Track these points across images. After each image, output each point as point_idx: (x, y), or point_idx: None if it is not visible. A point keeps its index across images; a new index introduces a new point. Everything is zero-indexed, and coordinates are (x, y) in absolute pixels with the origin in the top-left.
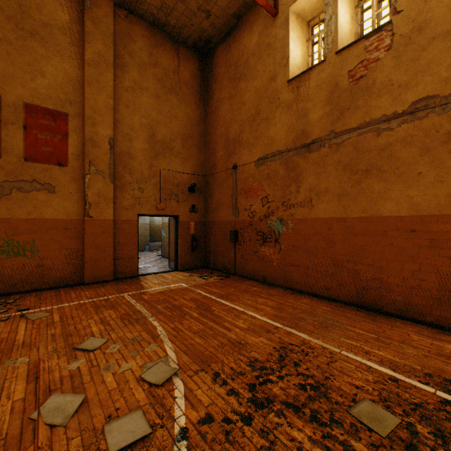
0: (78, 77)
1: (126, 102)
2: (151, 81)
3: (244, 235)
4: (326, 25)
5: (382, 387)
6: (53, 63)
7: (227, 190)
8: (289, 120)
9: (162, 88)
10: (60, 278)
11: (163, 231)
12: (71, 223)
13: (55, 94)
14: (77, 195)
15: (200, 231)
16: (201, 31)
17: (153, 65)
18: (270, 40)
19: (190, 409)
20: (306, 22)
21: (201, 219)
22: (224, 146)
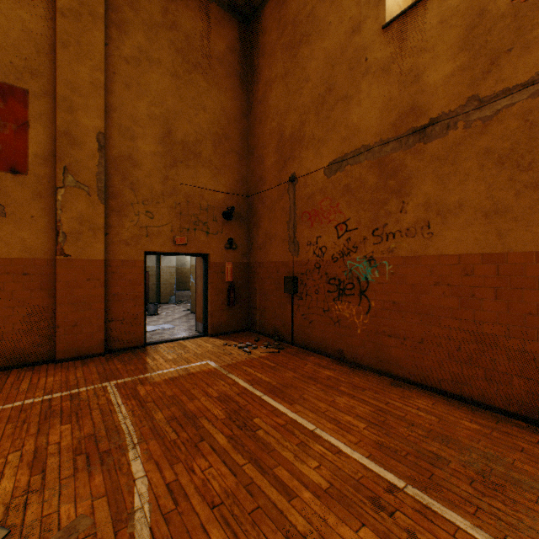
0: (46, 35)
1: (126, 80)
2: (165, 51)
3: (308, 283)
4: None
5: None
6: (1, 8)
7: (280, 215)
8: (385, 92)
9: (183, 63)
10: (15, 353)
11: (192, 277)
12: (33, 264)
13: (5, 58)
14: (43, 221)
15: (241, 277)
16: None
17: (169, 28)
18: None
19: None
20: None
21: (242, 260)
22: (276, 150)
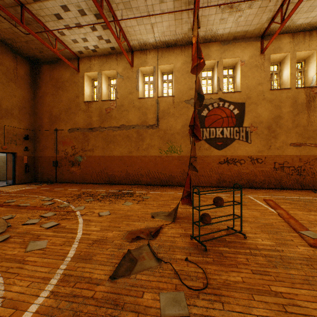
0: None
1: None
2: None
3: (62, 162)
4: (98, 89)
5: (106, 192)
6: None
7: (51, 140)
8: (85, 117)
9: (6, 78)
10: None
11: None
12: None
13: None
14: None
15: (31, 161)
16: (35, 55)
17: None
18: (76, 80)
19: (63, 200)
20: (91, 78)
21: (31, 155)
22: (49, 118)
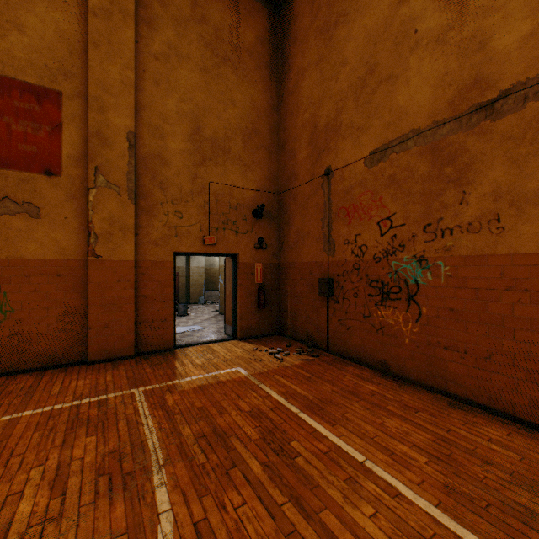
0: (78, 36)
1: (155, 77)
2: (194, 45)
3: (345, 285)
4: None
5: None
6: (36, 12)
7: (313, 212)
8: (440, 66)
9: (212, 57)
10: (49, 354)
11: (221, 277)
12: (67, 265)
13: (40, 61)
14: (76, 222)
15: (271, 278)
16: None
17: (197, 21)
18: None
19: None
20: None
21: (272, 260)
22: (309, 143)
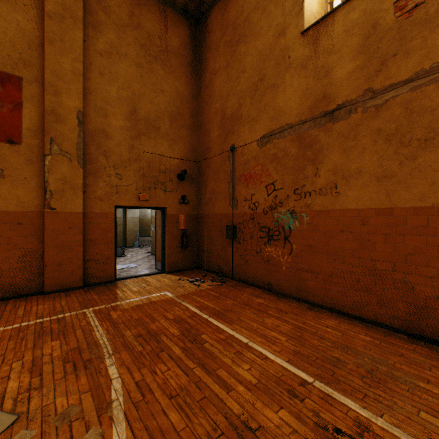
0: (36, 33)
1: (100, 69)
2: (131, 46)
3: (244, 230)
4: None
5: None
6: (0, 12)
7: (223, 177)
8: (303, 83)
9: (145, 55)
10: (11, 287)
11: (152, 226)
12: (26, 216)
13: (3, 52)
14: (34, 181)
15: (191, 226)
16: None
17: (134, 27)
18: None
19: None
20: None
21: (192, 212)
22: (219, 125)
